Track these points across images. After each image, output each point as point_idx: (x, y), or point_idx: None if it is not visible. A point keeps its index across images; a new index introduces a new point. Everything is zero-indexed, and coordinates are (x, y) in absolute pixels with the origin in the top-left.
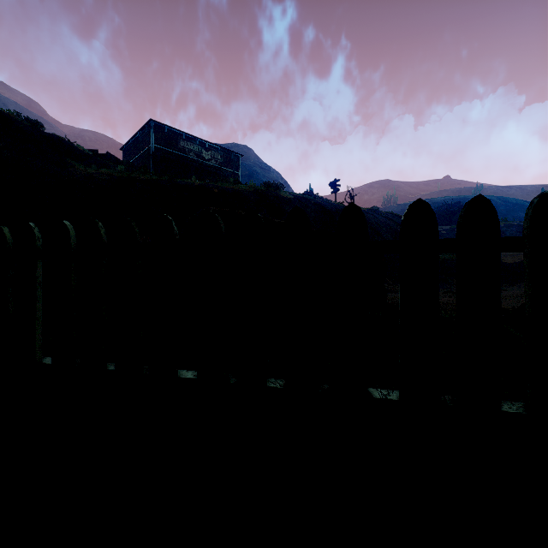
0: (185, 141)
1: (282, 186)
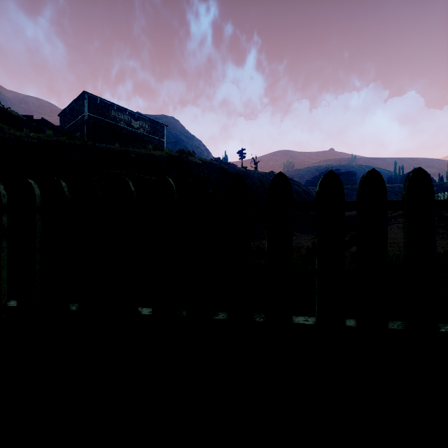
0: (116, 112)
1: (194, 153)
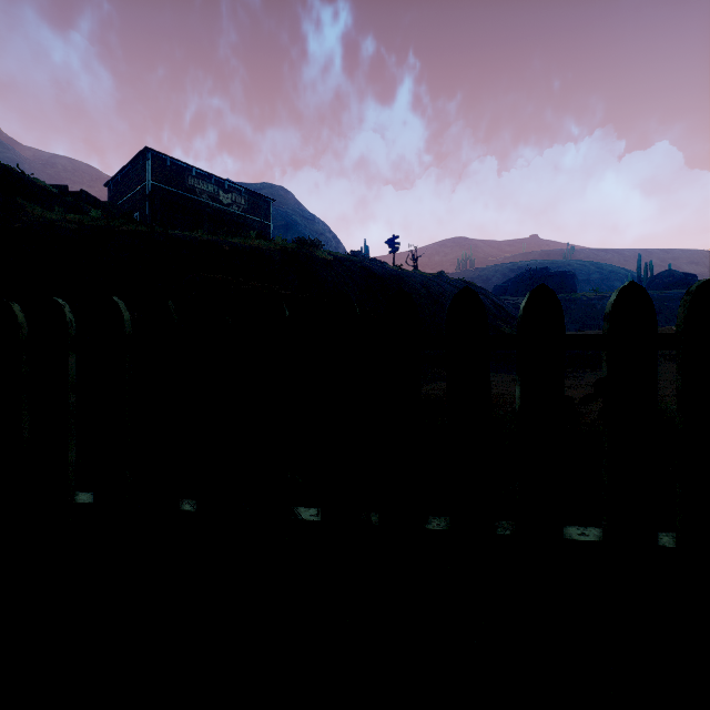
0: (195, 179)
1: (320, 243)
